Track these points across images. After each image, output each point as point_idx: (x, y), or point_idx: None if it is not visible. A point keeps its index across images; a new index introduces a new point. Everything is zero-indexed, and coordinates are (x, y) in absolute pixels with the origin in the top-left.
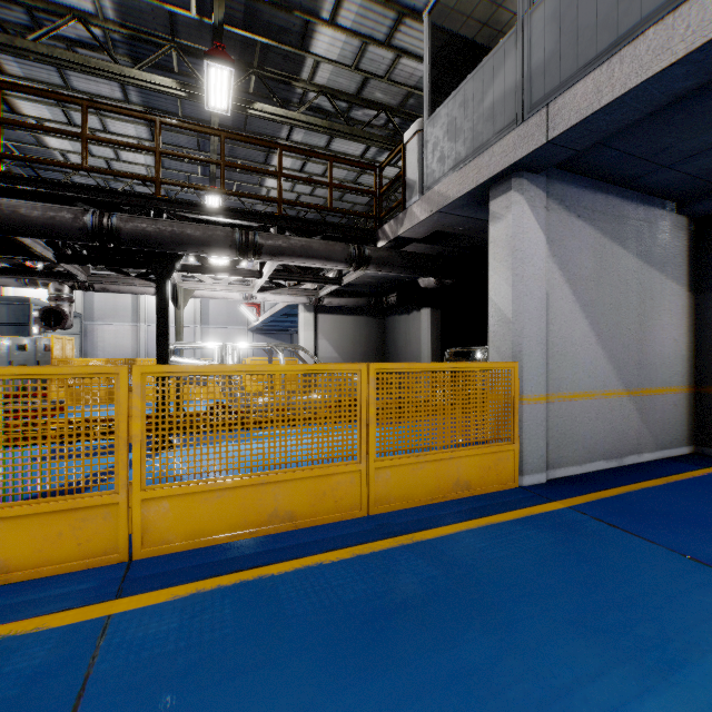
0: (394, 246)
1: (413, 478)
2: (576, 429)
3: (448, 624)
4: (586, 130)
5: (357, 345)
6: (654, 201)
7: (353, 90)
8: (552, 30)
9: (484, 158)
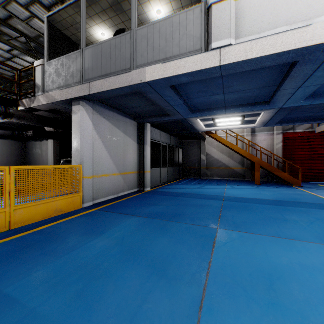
0: (29, 110)
1: (35, 211)
2: (103, 186)
3: (43, 245)
4: (100, 95)
5: (5, 156)
6: (128, 116)
7: (2, 17)
8: (91, 59)
9: (70, 90)
